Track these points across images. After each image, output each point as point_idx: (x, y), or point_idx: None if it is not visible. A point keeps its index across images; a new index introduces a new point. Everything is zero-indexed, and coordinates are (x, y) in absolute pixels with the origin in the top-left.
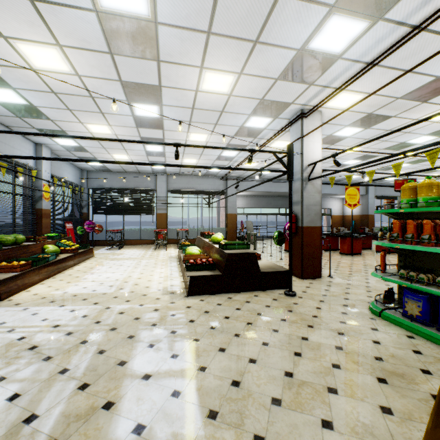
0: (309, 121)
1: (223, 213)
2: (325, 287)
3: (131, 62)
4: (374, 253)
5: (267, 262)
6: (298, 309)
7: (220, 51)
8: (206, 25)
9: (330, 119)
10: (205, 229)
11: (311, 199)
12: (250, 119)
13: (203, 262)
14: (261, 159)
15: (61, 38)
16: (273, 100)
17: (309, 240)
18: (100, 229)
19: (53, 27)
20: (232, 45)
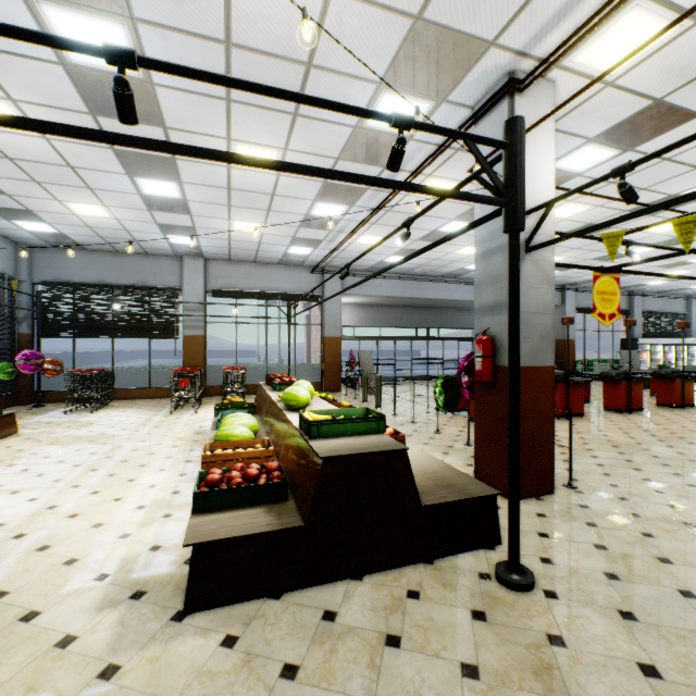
0: (527, 102)
1: (317, 336)
2: (589, 534)
3: None
4: (601, 411)
5: (423, 457)
6: (586, 684)
7: None
8: None
9: (617, 63)
10: (281, 366)
11: (533, 297)
12: (380, 101)
13: (251, 478)
14: (392, 228)
15: None
16: (446, 26)
17: (528, 400)
18: (57, 369)
19: None
20: None
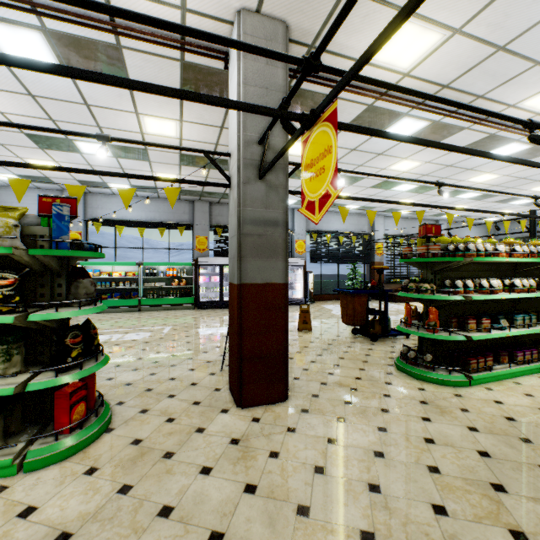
0: None
1: None
2: None
3: (431, 192)
4: None
5: None
6: None
7: (459, 176)
8: (439, 178)
9: None
10: None
11: None
12: None
13: None
14: None
15: (402, 198)
16: None
17: None
18: None
19: (398, 198)
20: (460, 174)
